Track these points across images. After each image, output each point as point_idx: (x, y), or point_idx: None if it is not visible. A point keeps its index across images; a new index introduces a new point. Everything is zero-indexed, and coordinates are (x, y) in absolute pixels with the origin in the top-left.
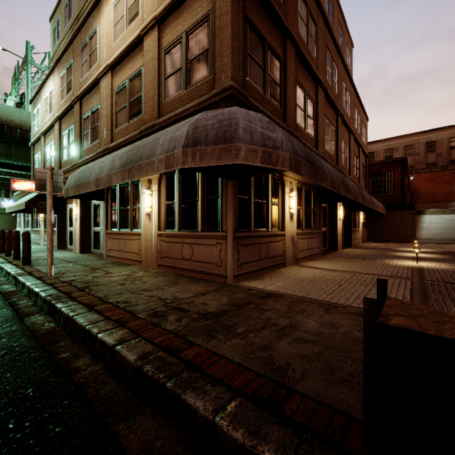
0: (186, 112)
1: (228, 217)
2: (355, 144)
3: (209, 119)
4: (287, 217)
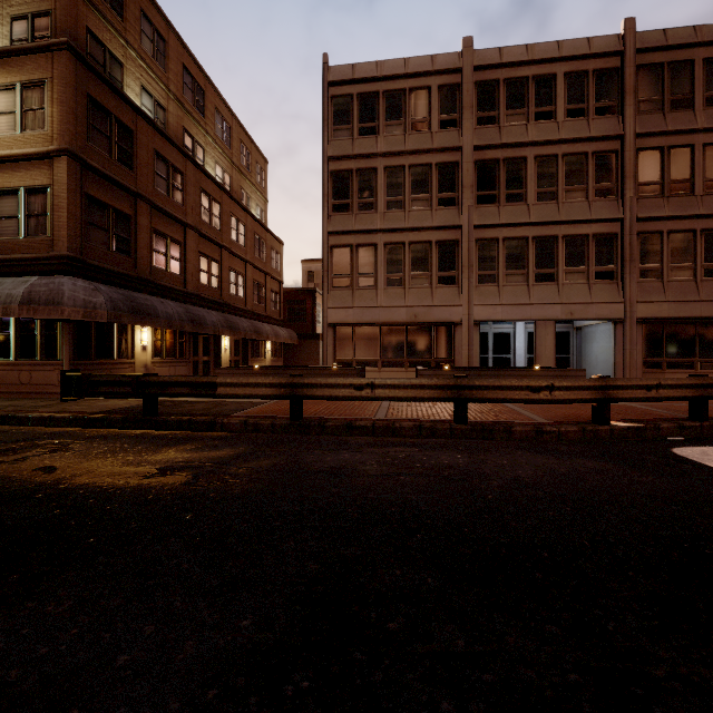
0: (24, 262)
1: (65, 350)
2: (259, 272)
3: (43, 286)
4: (138, 348)
